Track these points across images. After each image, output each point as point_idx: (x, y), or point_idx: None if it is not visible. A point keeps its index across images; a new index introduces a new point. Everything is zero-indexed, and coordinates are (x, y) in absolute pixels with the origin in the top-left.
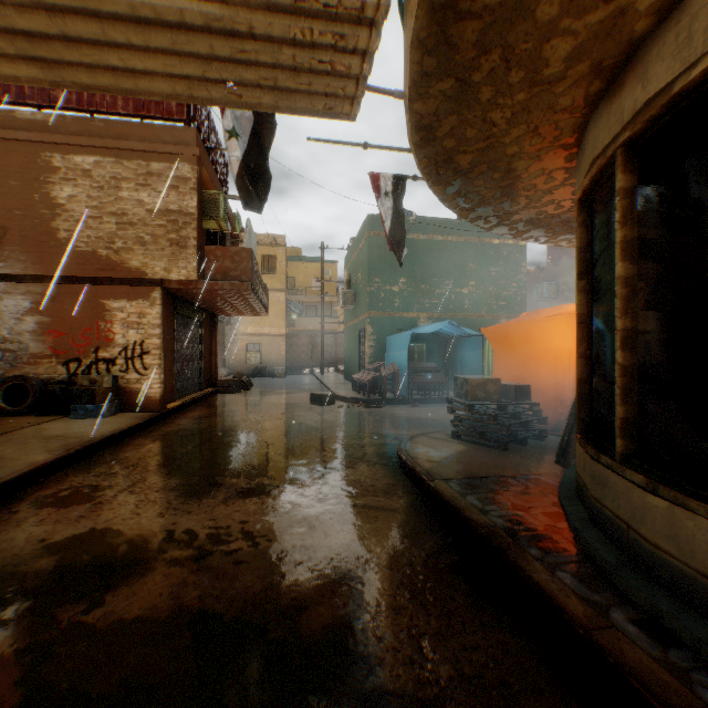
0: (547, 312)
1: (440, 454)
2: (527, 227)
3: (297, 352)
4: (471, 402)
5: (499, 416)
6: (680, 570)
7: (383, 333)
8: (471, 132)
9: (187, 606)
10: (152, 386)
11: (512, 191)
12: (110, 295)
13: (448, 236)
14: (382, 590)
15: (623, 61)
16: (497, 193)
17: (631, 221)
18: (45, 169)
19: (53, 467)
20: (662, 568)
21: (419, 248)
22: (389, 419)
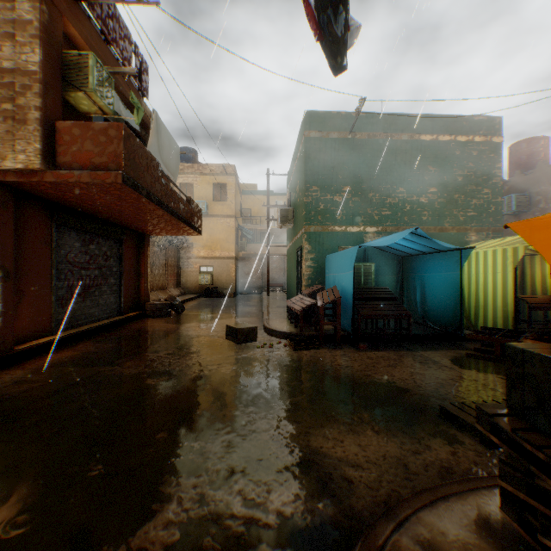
0: None
1: None
2: None
3: (248, 273)
4: None
5: None
6: None
7: (322, 251)
8: None
9: None
10: None
11: None
12: None
13: (402, 134)
14: None
15: None
16: None
17: None
18: None
19: None
20: None
21: (367, 149)
22: (323, 384)
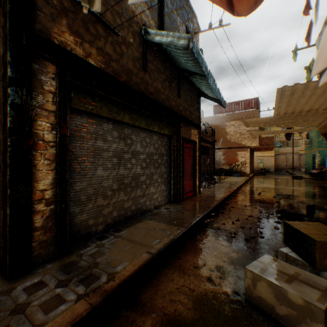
0: None
1: None
2: None
3: (278, 162)
4: None
5: None
6: None
7: (323, 156)
8: None
9: (285, 190)
10: (247, 171)
11: None
12: (237, 151)
13: None
14: (313, 192)
15: None
16: None
17: None
18: (225, 126)
19: (246, 181)
20: None
21: None
22: (323, 183)
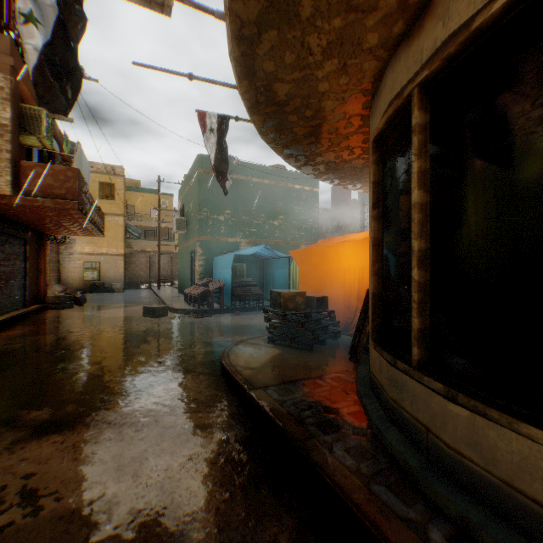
0: (337, 239)
1: (259, 359)
2: (326, 169)
3: (135, 270)
4: (284, 312)
5: (305, 322)
6: (484, 476)
7: (211, 254)
8: (290, 57)
9: None
10: None
11: (319, 133)
12: None
13: (263, 179)
14: None
15: (425, 2)
16: (307, 132)
17: (425, 154)
18: None
19: None
20: (464, 472)
21: (241, 186)
22: (215, 327)
